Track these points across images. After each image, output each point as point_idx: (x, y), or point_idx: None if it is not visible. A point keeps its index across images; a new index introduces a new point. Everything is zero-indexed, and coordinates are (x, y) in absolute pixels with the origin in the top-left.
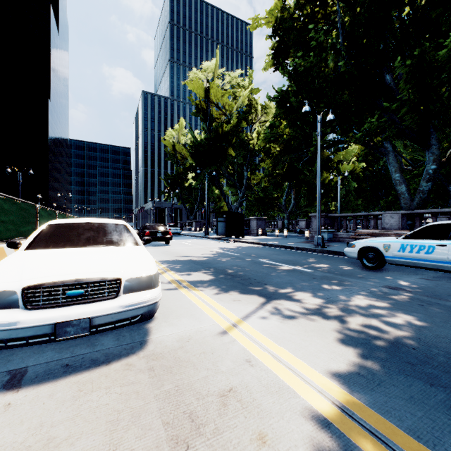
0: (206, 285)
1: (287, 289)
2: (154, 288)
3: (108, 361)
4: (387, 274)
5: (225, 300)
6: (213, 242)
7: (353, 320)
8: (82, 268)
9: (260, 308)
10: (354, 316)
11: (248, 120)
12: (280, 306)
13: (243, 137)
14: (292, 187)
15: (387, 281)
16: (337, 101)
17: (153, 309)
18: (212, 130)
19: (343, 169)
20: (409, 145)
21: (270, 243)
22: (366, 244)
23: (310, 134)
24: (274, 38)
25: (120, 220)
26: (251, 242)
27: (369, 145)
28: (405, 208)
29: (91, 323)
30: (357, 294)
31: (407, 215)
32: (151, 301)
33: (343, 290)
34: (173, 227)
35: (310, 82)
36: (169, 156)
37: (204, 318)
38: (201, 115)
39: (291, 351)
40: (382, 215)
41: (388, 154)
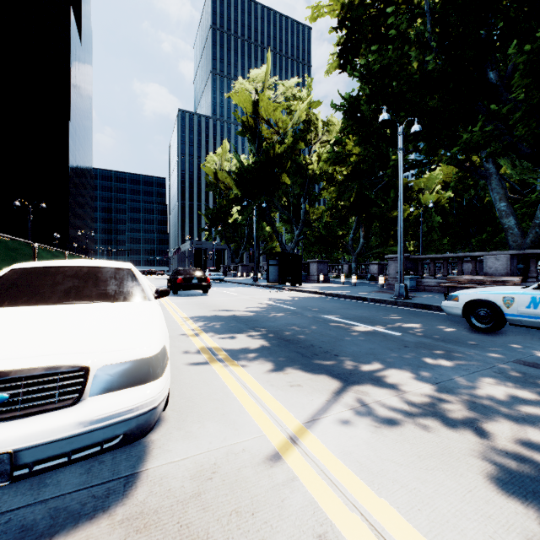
0: (251, 357)
1: (371, 366)
2: (153, 381)
3: (51, 534)
4: (511, 340)
5: (278, 385)
6: (262, 290)
7: (495, 432)
8: (19, 348)
9: (333, 401)
10: (492, 421)
11: (306, 140)
12: (365, 397)
13: (300, 161)
14: (360, 222)
15: (516, 352)
16: (424, 109)
17: (147, 420)
18: (262, 153)
19: (424, 200)
20: (519, 165)
21: (335, 293)
22: (476, 296)
23: (387, 153)
24: (341, 30)
25: (126, 263)
26: (311, 291)
27: (465, 166)
28: (514, 247)
29: (15, 460)
30: (480, 375)
31: (517, 256)
32: (144, 408)
33: (456, 368)
34: (214, 272)
35: (387, 85)
36: (210, 186)
37: (243, 423)
38: (248, 134)
39: (404, 511)
40: (484, 256)
41: (490, 177)
